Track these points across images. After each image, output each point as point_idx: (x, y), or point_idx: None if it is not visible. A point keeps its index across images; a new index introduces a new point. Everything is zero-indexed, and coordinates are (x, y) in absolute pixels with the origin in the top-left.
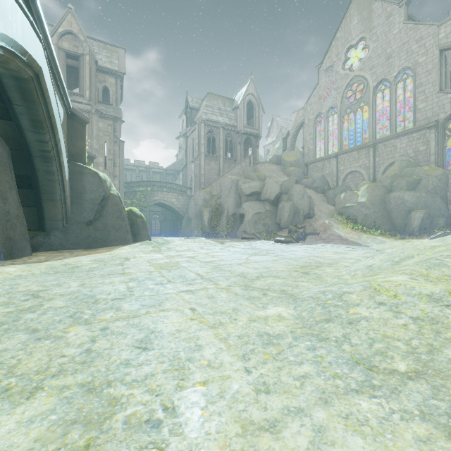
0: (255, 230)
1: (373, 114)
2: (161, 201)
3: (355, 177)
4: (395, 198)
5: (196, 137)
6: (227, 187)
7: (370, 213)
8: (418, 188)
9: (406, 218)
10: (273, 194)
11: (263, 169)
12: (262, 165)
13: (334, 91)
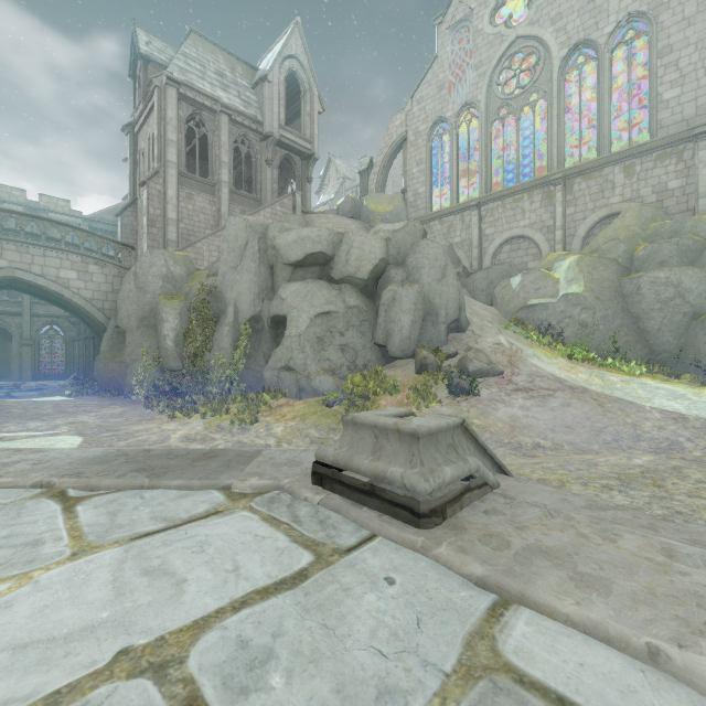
0: (319, 364)
1: (559, 116)
2: (15, 272)
3: (519, 250)
4: (657, 284)
5: (155, 121)
6: (234, 242)
7: (596, 319)
8: (701, 262)
9: (686, 331)
10: (365, 264)
11: (326, 223)
12: (322, 215)
13: (472, 70)
